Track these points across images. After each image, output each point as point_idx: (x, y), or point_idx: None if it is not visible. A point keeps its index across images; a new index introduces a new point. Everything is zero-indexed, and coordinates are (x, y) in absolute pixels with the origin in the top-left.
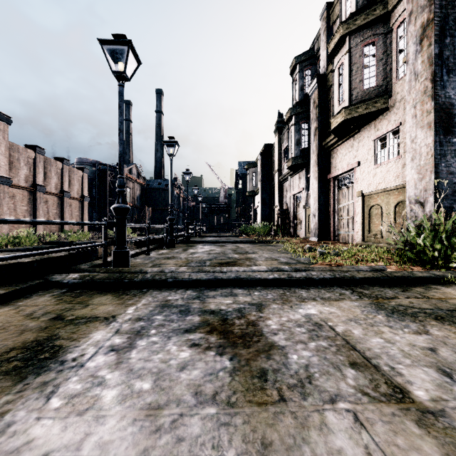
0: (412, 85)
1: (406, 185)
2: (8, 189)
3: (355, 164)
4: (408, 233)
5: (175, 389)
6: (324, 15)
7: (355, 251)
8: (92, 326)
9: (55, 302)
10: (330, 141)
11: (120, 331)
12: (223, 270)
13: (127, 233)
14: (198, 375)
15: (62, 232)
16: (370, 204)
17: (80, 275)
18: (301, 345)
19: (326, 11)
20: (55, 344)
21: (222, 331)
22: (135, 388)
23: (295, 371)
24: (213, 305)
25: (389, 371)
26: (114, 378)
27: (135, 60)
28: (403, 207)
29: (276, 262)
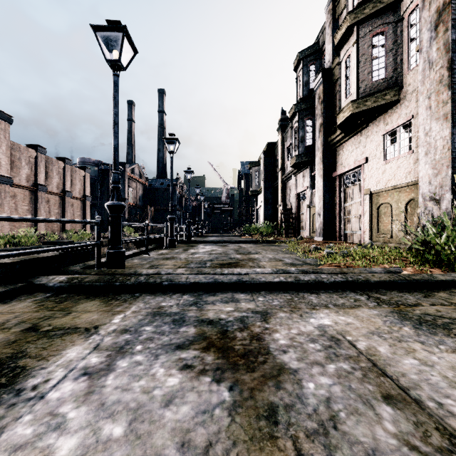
0: (426, 74)
1: (419, 181)
2: (10, 189)
3: (363, 160)
4: (426, 232)
5: (155, 437)
6: (329, 7)
7: (366, 251)
8: (69, 340)
9: (35, 309)
10: (336, 137)
11: (100, 347)
12: (224, 272)
13: (129, 233)
14: (187, 413)
15: (64, 232)
16: (378, 202)
17: (68, 277)
18: (317, 369)
19: (332, 3)
20: (18, 364)
21: (221, 348)
22: (102, 435)
23: (313, 408)
24: (211, 313)
25: (436, 409)
26: (78, 418)
27: (131, 49)
28: (415, 205)
29: (281, 263)
